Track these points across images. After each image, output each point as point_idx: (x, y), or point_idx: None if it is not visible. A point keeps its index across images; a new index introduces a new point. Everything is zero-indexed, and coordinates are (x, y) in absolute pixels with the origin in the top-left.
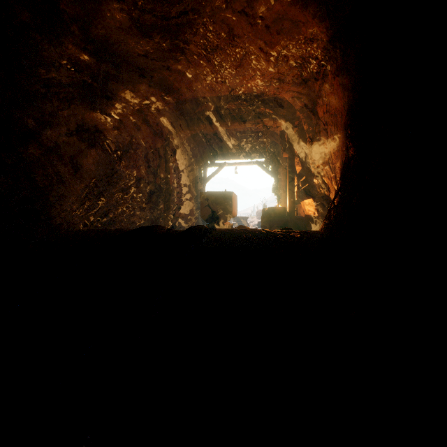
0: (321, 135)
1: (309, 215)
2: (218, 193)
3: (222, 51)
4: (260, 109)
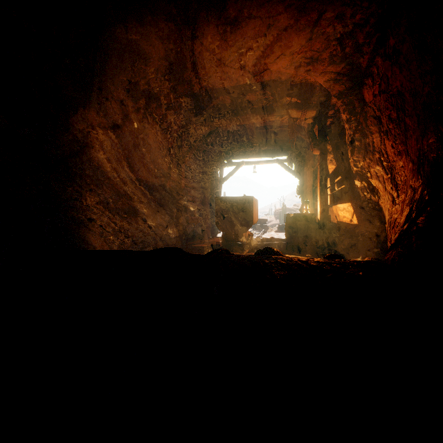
0: (369, 125)
1: (344, 222)
2: (235, 198)
3: (241, 25)
4: (285, 98)
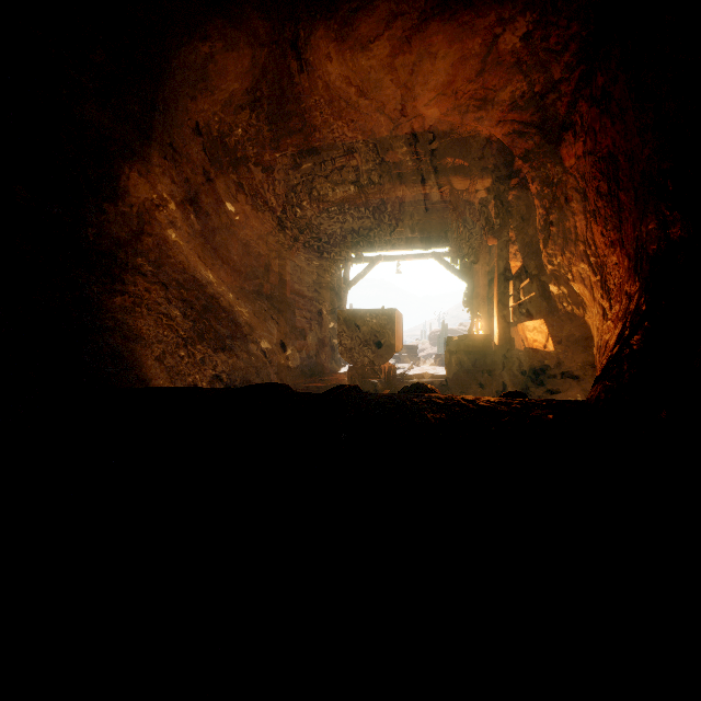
0: (569, 202)
1: (535, 349)
2: (369, 311)
3: (378, 50)
4: (444, 160)
